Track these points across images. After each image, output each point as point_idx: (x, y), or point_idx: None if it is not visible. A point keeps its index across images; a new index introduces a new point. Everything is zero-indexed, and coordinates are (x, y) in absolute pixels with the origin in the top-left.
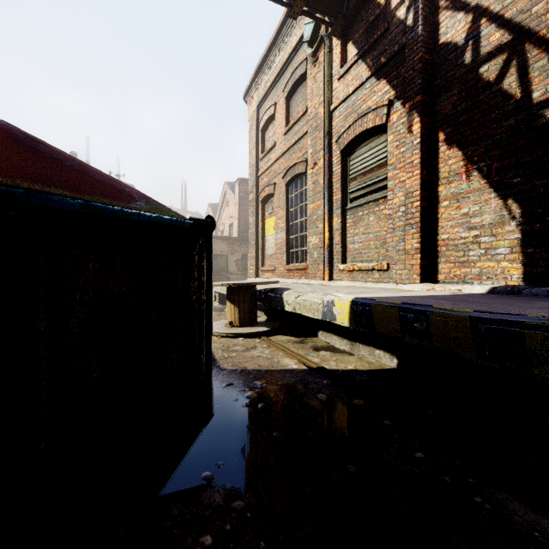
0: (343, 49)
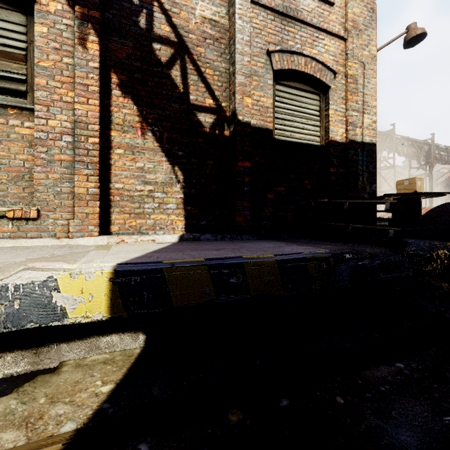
0: None
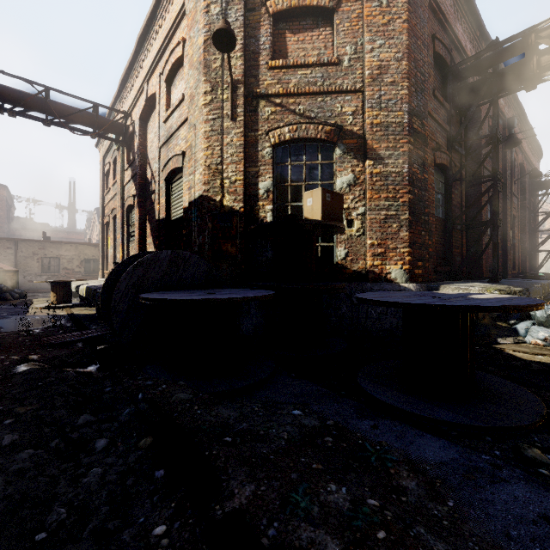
0: (128, 155)
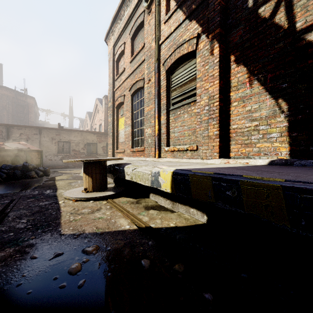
0: (167, 3)
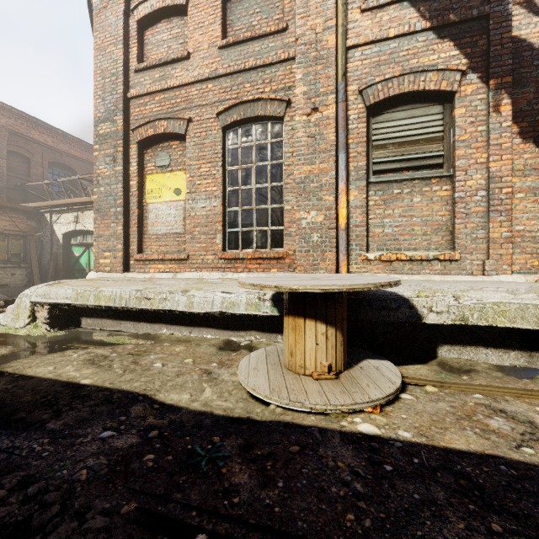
0: None
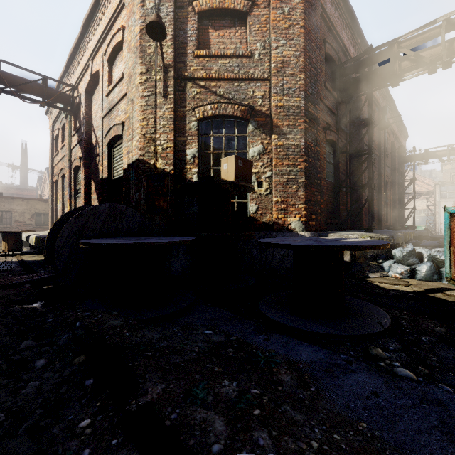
0: (75, 122)
